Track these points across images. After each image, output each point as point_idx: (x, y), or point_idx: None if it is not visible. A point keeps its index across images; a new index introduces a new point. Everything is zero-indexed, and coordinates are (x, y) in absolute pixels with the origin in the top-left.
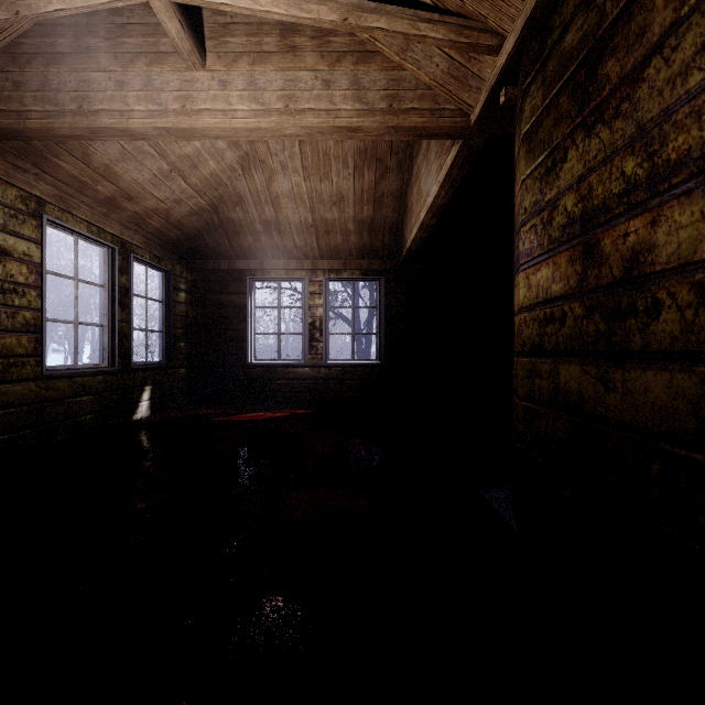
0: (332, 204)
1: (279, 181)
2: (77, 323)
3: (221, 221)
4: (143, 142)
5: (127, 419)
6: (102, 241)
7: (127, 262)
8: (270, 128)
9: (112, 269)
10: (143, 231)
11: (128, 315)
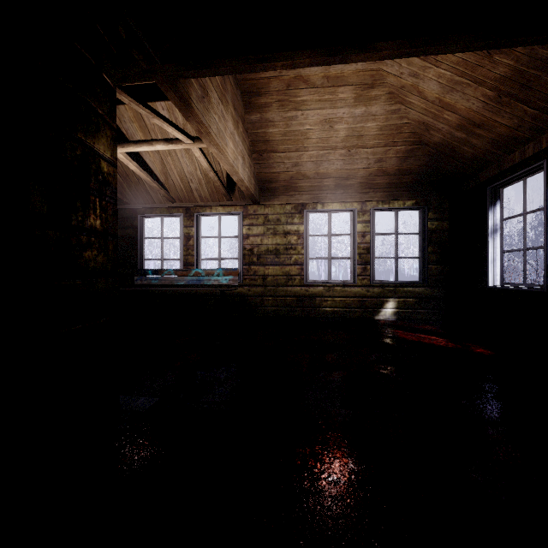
0: (487, 57)
1: (425, 88)
2: (330, 258)
3: (435, 149)
4: (317, 152)
5: (368, 317)
6: (343, 209)
7: (368, 215)
8: (216, 155)
9: (355, 223)
10: (381, 189)
11: (369, 249)
